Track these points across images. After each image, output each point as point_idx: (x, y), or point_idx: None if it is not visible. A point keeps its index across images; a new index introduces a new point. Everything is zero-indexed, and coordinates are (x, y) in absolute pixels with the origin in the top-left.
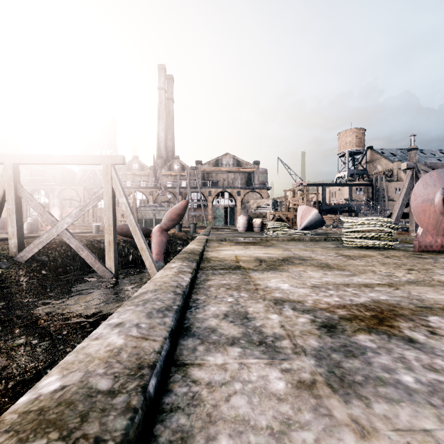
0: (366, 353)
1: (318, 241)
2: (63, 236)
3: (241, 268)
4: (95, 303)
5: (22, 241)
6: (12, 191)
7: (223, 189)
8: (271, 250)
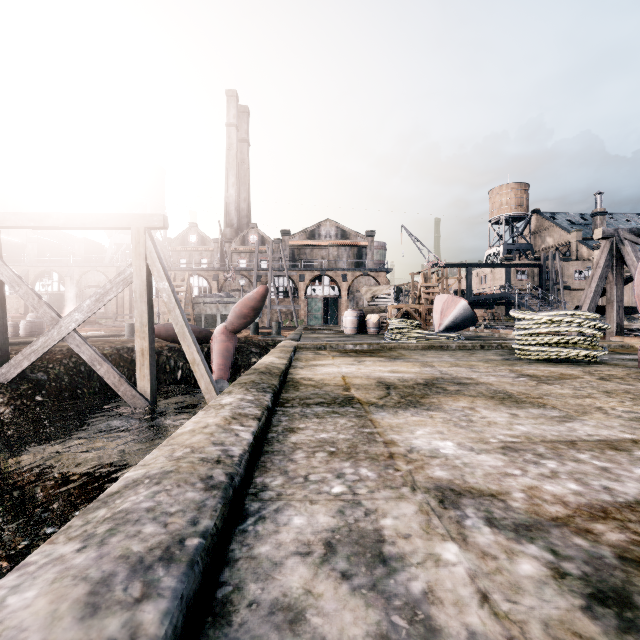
0: None
1: (472, 349)
2: (69, 341)
3: (354, 401)
4: (116, 449)
5: (5, 350)
6: None
7: (321, 272)
8: (401, 365)
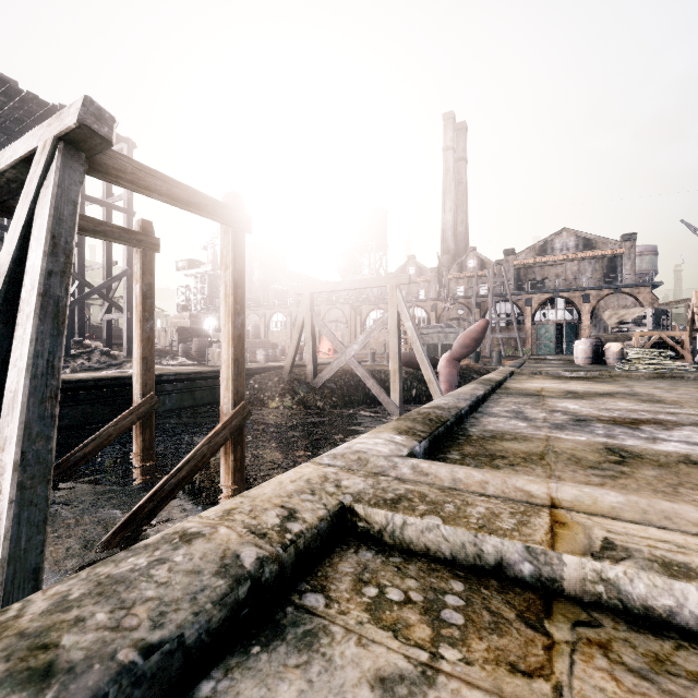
0: (589, 427)
1: None
2: (350, 363)
3: (539, 395)
4: None
5: (316, 368)
6: (309, 320)
7: (553, 294)
8: (601, 385)
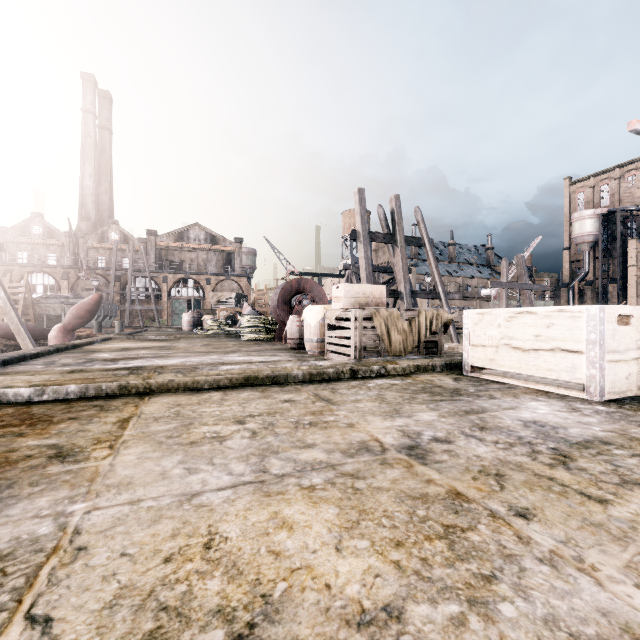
0: (88, 363)
1: (234, 337)
2: None
3: (97, 351)
4: None
5: None
6: None
7: (185, 275)
8: (159, 343)
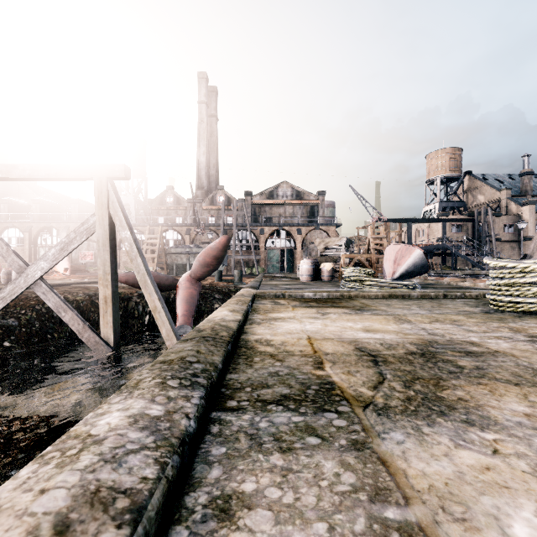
0: None
1: (434, 298)
2: (36, 289)
3: (335, 395)
4: (71, 400)
5: None
6: None
7: (278, 227)
8: (372, 319)
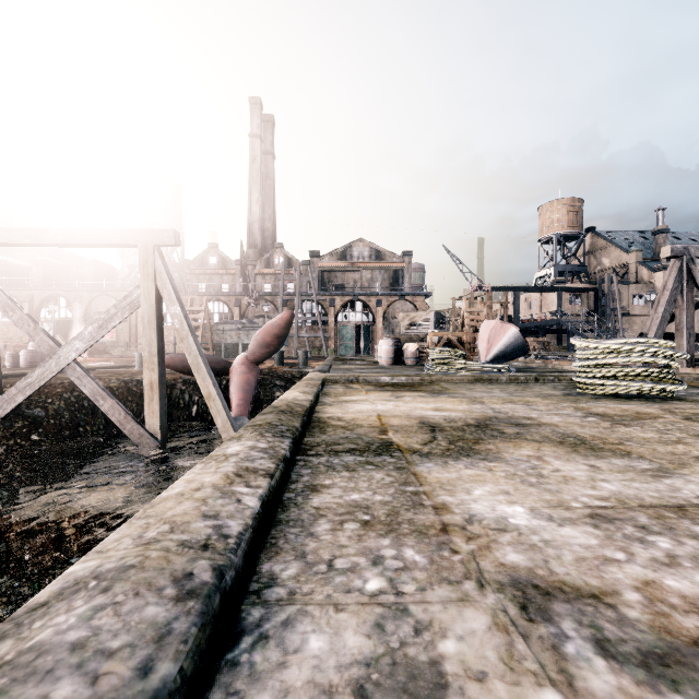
0: None
1: (525, 382)
2: (69, 373)
3: (392, 448)
4: (119, 497)
5: None
6: None
7: (353, 297)
8: (446, 401)
